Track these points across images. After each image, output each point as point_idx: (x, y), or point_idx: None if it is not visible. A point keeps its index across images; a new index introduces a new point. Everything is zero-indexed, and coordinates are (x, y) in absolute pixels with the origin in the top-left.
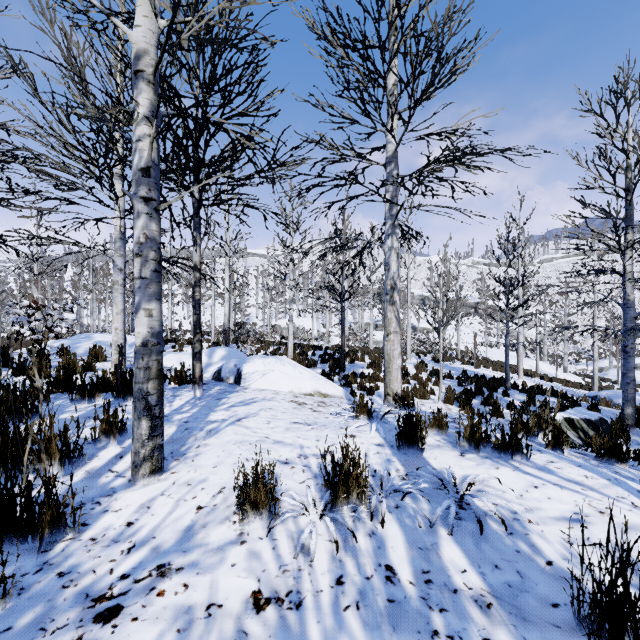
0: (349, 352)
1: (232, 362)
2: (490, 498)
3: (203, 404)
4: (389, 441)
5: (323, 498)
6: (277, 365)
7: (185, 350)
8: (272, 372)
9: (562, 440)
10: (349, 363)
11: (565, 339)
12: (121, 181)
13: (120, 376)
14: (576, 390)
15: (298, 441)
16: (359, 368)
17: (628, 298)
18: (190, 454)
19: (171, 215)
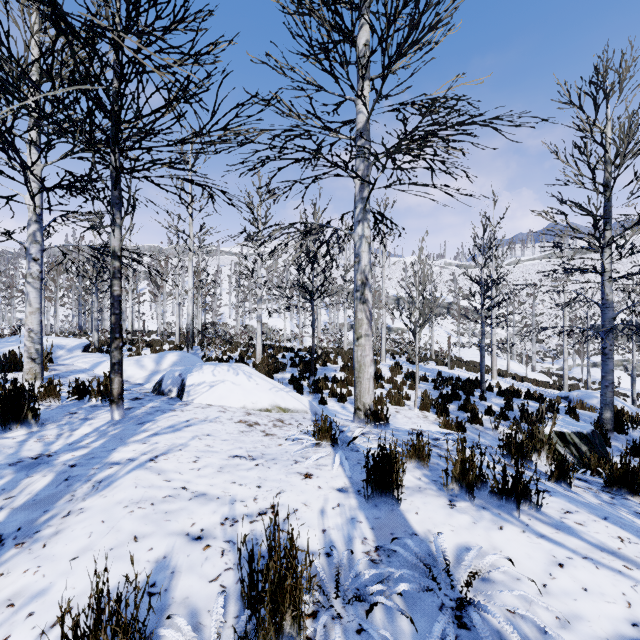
0: (322, 354)
1: (176, 371)
2: (505, 605)
3: (115, 432)
4: (356, 482)
5: (237, 625)
6: (229, 374)
7: (143, 353)
8: (222, 383)
9: (567, 470)
10: (321, 366)
11: (533, 339)
12: (36, 151)
13: (3, 396)
14: (547, 390)
15: (230, 490)
16: (331, 372)
17: (607, 298)
18: (47, 531)
19: (21, 161)
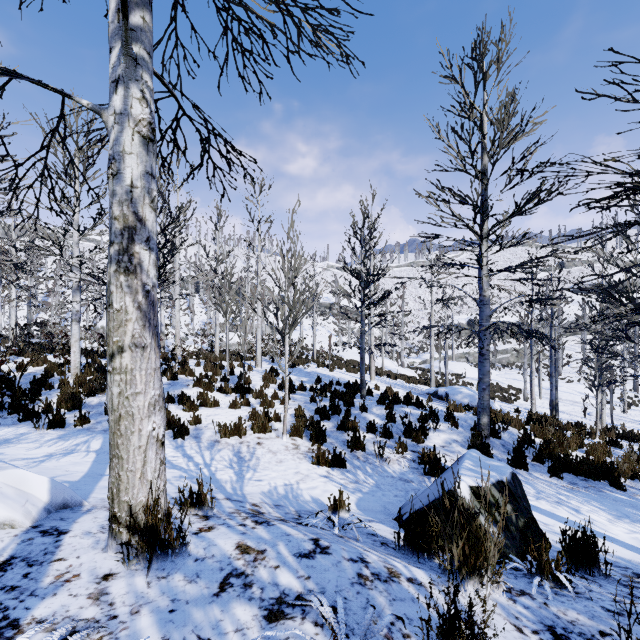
0: (181, 361)
1: None
2: None
3: None
4: None
5: None
6: None
7: None
8: None
9: None
10: (169, 380)
11: (402, 337)
12: None
13: None
14: (417, 386)
15: None
16: (182, 387)
17: (484, 294)
18: None
19: None
